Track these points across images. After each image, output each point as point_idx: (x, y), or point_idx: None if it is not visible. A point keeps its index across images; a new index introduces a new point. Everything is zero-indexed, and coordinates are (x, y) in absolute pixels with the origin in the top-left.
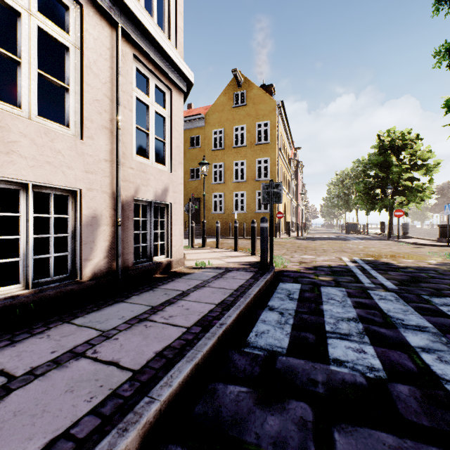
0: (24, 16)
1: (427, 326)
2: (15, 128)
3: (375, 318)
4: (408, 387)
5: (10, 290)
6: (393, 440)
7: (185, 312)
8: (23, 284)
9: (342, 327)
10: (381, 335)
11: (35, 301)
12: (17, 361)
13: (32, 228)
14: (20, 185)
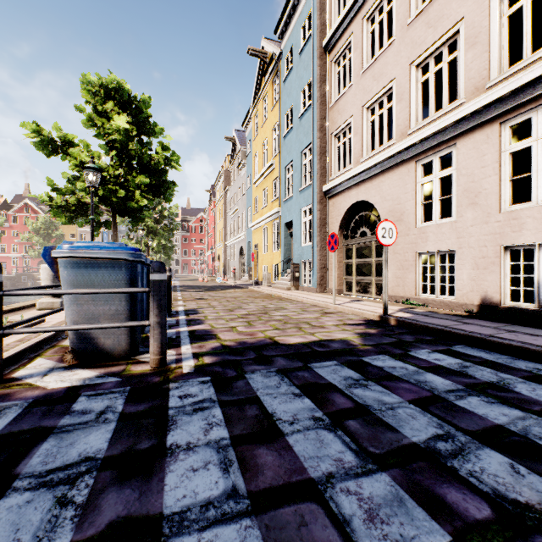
0: (533, 145)
1: (457, 400)
2: (523, 215)
3: (502, 394)
4: (397, 352)
5: (528, 306)
6: (384, 341)
7: (524, 338)
8: (535, 304)
9: (482, 372)
10: (454, 374)
11: (533, 315)
12: (468, 320)
13: (541, 271)
14: (534, 246)
